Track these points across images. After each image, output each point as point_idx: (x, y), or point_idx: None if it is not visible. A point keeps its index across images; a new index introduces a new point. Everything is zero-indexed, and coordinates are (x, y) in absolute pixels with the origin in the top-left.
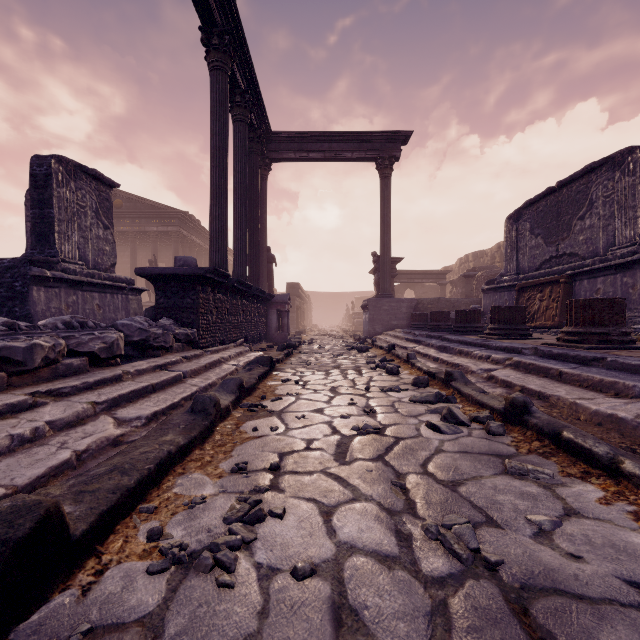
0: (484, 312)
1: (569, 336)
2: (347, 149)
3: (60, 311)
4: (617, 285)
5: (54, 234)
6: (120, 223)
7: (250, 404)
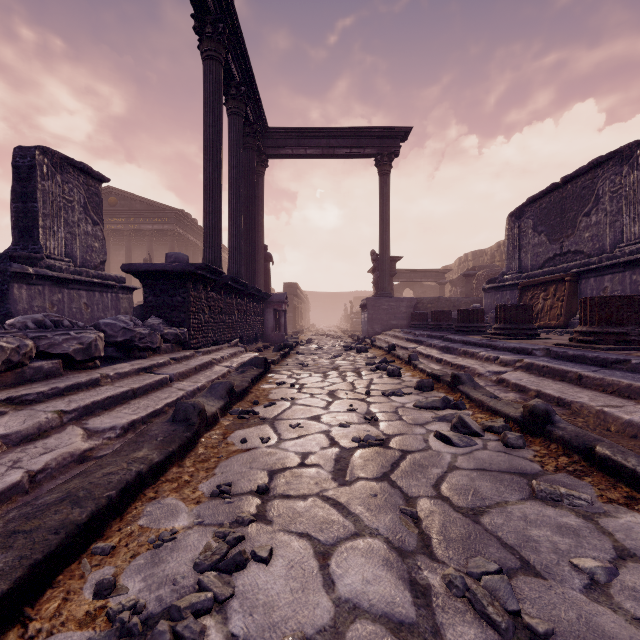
0: (485, 311)
1: (584, 336)
2: (345, 145)
3: (44, 310)
4: (626, 283)
5: (38, 229)
6: (115, 221)
7: (240, 410)
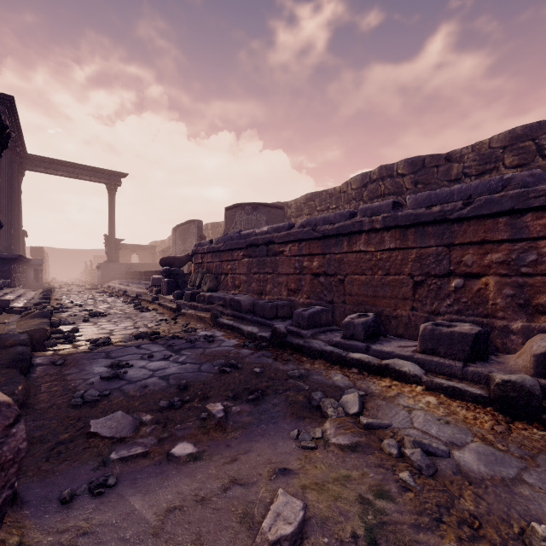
0: None
1: None
2: (86, 174)
3: None
4: None
5: None
6: None
7: (55, 299)
